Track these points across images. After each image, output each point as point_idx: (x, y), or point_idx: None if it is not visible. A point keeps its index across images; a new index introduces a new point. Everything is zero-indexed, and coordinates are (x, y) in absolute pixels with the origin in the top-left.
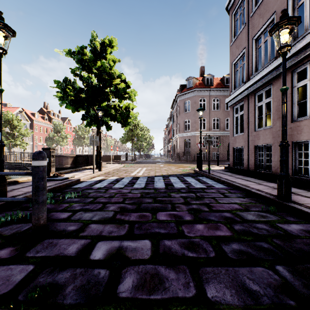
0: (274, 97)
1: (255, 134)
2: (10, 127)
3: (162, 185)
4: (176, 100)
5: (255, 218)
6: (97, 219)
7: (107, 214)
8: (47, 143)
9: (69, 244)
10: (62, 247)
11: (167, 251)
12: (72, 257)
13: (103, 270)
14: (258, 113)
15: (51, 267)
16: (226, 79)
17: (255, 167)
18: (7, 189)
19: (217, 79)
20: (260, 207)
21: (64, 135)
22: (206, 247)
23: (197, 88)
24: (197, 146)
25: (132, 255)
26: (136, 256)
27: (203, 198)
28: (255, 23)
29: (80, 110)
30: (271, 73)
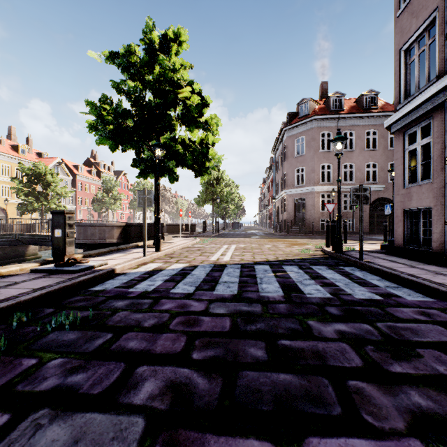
0: None
1: None
2: (43, 184)
3: (277, 290)
4: (281, 137)
5: None
6: None
7: (117, 442)
8: (94, 207)
9: None
10: None
11: None
12: None
13: None
14: None
15: None
16: (367, 99)
17: None
18: None
19: (350, 100)
20: None
21: (116, 196)
22: None
23: (317, 116)
24: (316, 209)
25: None
26: None
27: (413, 349)
28: None
29: (127, 148)
30: None
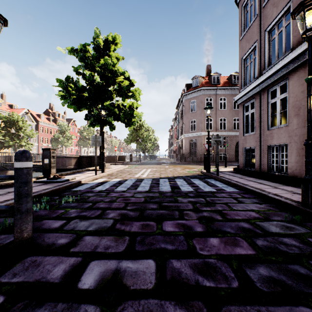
0: (290, 92)
1: (267, 134)
2: (16, 128)
3: (168, 188)
4: (182, 99)
5: (279, 230)
6: (93, 229)
7: (105, 223)
8: (52, 144)
9: (55, 264)
10: (45, 269)
11: (176, 276)
12: (56, 284)
13: (93, 306)
14: (272, 111)
15: (26, 300)
16: (234, 78)
17: (268, 169)
18: (3, 191)
19: (224, 77)
20: (282, 216)
21: (69, 136)
22: (226, 272)
23: (204, 87)
24: (203, 146)
25: (132, 283)
26: (137, 285)
27: (214, 204)
28: (267, 14)
29: (83, 109)
30: (287, 66)
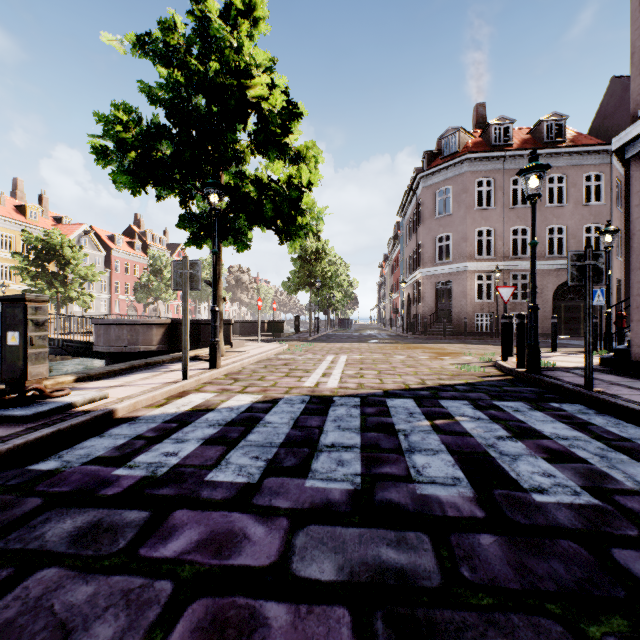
0: None
1: None
2: (59, 262)
3: (453, 474)
4: (415, 188)
5: None
6: None
7: None
8: (137, 296)
9: None
10: None
11: None
12: None
13: None
14: None
15: None
16: (549, 127)
17: None
18: None
19: (521, 130)
20: None
21: (169, 280)
22: None
23: (472, 154)
24: (470, 297)
25: None
26: None
27: None
28: None
29: (163, 193)
30: None
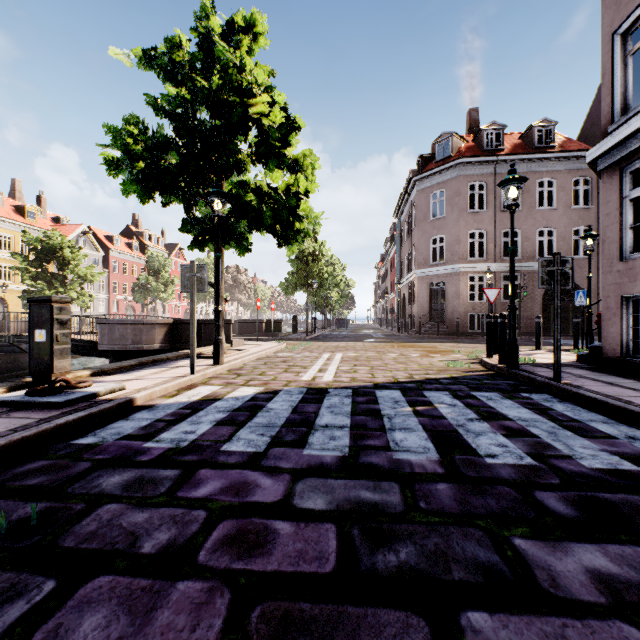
0: None
1: None
2: (59, 263)
3: (425, 445)
4: (409, 191)
5: None
6: None
7: None
8: (135, 296)
9: None
10: None
11: None
12: None
13: None
14: None
15: None
16: (539, 133)
17: None
18: None
19: (512, 135)
20: None
21: (167, 280)
22: None
23: (464, 159)
24: (463, 298)
25: None
26: None
27: None
28: None
29: (169, 200)
30: None
